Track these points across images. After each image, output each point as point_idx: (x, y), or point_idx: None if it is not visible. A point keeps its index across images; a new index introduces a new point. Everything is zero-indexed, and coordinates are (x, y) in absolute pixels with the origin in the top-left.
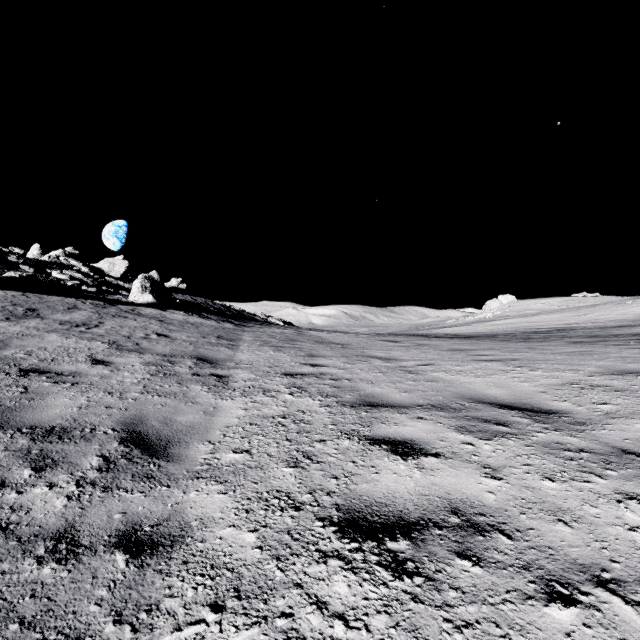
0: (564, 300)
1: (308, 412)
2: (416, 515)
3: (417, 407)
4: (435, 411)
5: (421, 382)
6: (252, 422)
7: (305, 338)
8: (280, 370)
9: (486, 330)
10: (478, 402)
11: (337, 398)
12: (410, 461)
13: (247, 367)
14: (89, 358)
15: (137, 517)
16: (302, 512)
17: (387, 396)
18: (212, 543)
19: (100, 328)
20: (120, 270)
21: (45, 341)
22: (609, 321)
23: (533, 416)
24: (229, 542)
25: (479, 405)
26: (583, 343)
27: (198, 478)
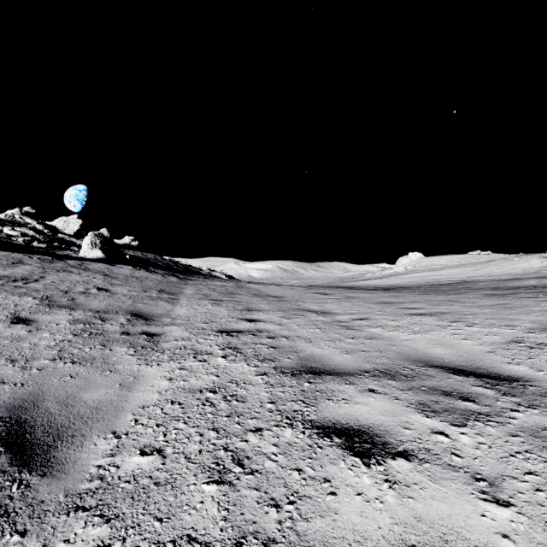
0: (463, 257)
1: (242, 383)
2: None
3: (364, 374)
4: (386, 380)
5: (361, 340)
6: (174, 399)
7: (244, 291)
8: (216, 326)
9: (400, 282)
10: (428, 366)
11: (275, 362)
12: (374, 468)
13: (183, 323)
14: (11, 316)
15: None
16: None
17: (329, 359)
18: None
19: (39, 283)
20: (74, 228)
21: None
22: (502, 275)
23: (495, 385)
24: None
25: (430, 370)
26: (496, 295)
27: (77, 509)
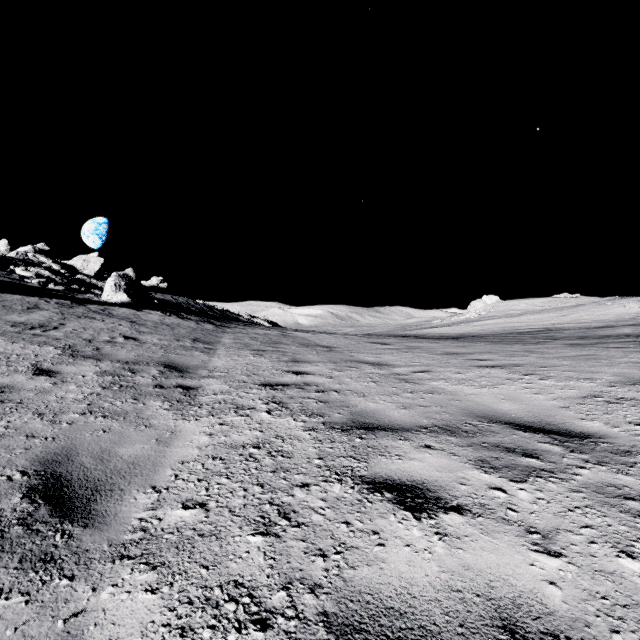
0: (546, 301)
1: (288, 439)
2: (450, 638)
3: (421, 430)
4: (444, 436)
5: (420, 394)
6: (216, 455)
7: (290, 340)
8: (259, 379)
9: (472, 330)
10: (492, 421)
11: (324, 418)
12: (425, 521)
13: (221, 376)
14: (32, 367)
15: None
16: (270, 633)
17: (384, 414)
18: None
19: (59, 330)
20: (95, 268)
21: None
22: (592, 321)
23: (564, 442)
24: None
25: (494, 426)
26: (581, 345)
27: (122, 558)
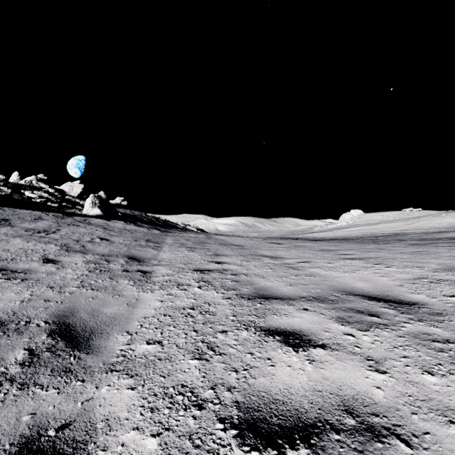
0: (397, 213)
1: (213, 304)
2: (312, 415)
3: (301, 299)
4: (317, 303)
5: (302, 277)
6: (166, 313)
7: (212, 241)
8: (192, 267)
9: (343, 235)
10: (350, 294)
11: (236, 291)
12: (301, 353)
13: (167, 264)
14: (42, 258)
15: (45, 419)
16: (204, 411)
17: (276, 289)
18: (113, 451)
19: (56, 234)
20: (77, 191)
21: (10, 244)
22: (430, 228)
23: (397, 307)
24: (130, 450)
25: (351, 297)
26: (418, 245)
27: (112, 371)
